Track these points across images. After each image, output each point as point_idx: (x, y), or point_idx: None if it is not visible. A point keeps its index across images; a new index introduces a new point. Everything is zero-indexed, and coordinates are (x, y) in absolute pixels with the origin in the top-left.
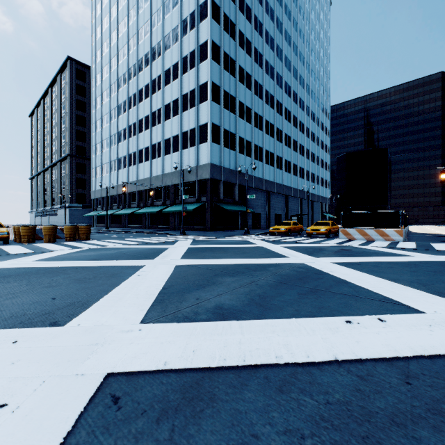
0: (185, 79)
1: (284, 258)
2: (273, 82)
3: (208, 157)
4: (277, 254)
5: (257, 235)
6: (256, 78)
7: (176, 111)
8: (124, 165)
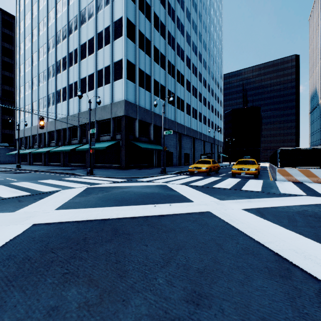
0: (101, 17)
1: None
2: (183, 38)
3: (122, 94)
4: None
5: (175, 174)
6: (169, 30)
7: (92, 50)
8: (44, 106)
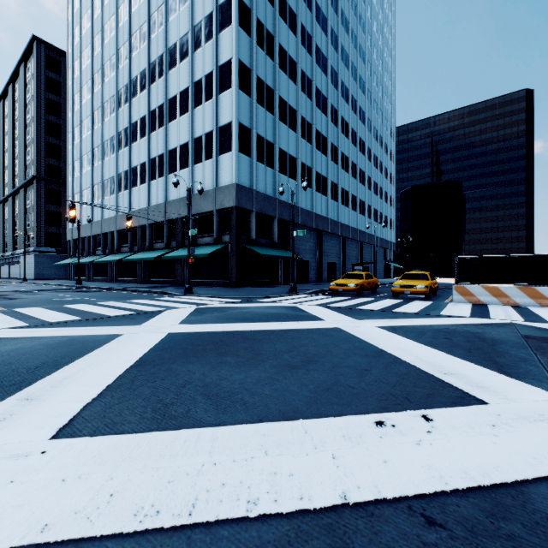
0: (199, 58)
1: (469, 406)
2: (326, 78)
3: (232, 174)
4: (410, 371)
5: (310, 294)
6: (303, 68)
7: (186, 107)
8: (112, 191)
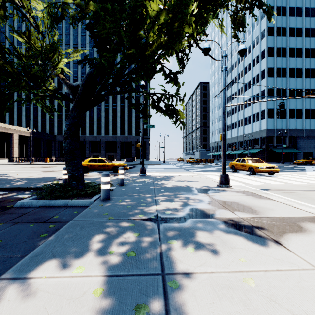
0: (254, 88)
1: None
2: None
3: (265, 126)
4: None
5: (287, 164)
6: (307, 67)
7: (250, 104)
8: None
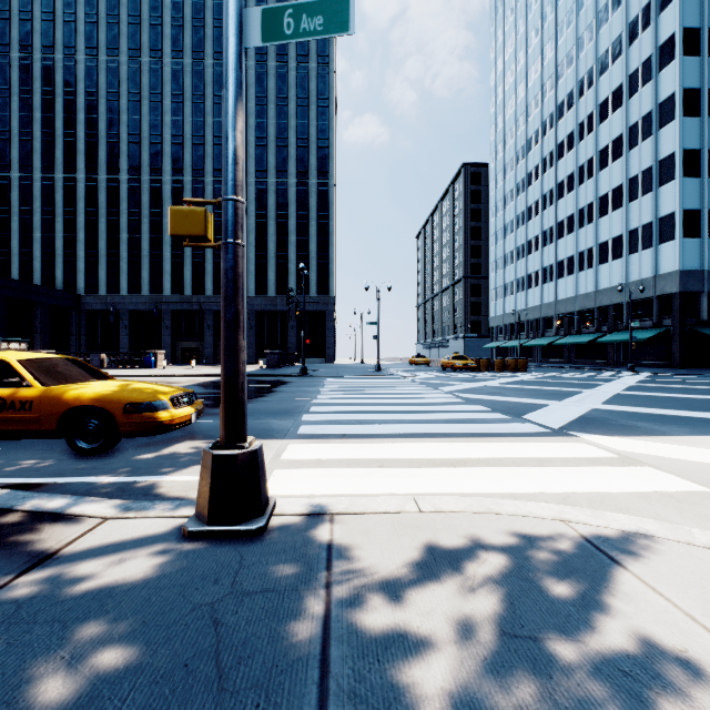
0: (634, 156)
1: None
2: None
3: (675, 262)
4: None
5: None
6: None
7: (618, 203)
8: (536, 283)
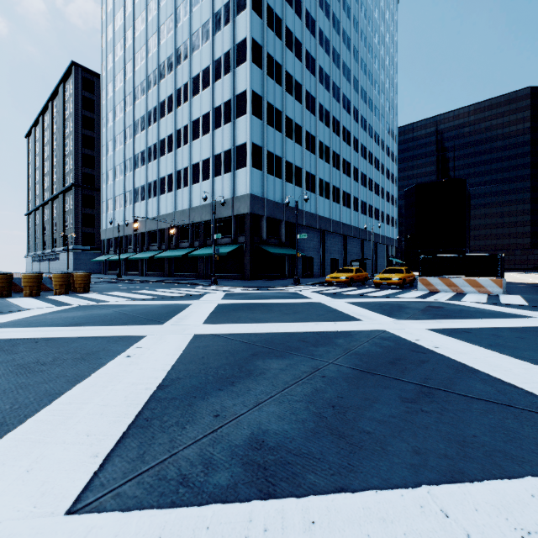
0: (219, 88)
1: (355, 321)
2: (329, 94)
3: (247, 186)
4: (343, 315)
5: (310, 285)
6: (307, 89)
7: (207, 128)
8: (142, 197)
